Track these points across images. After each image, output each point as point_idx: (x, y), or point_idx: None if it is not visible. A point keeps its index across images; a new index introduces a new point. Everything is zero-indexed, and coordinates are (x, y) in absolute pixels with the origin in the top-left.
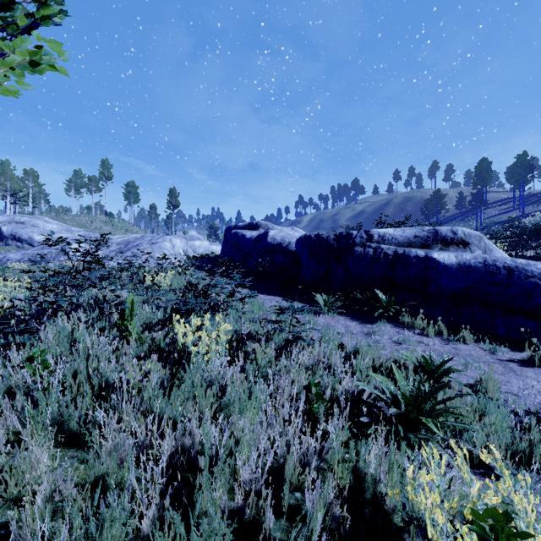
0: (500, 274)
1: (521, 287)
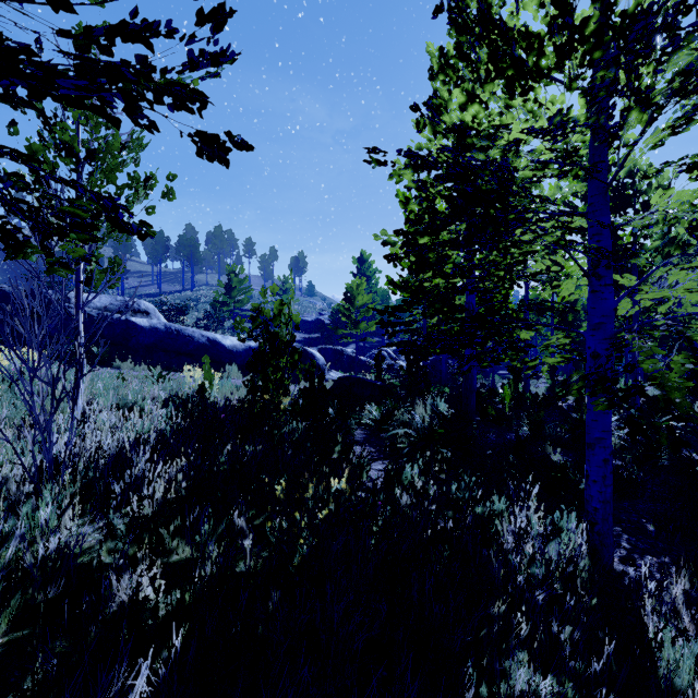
0: (174, 333)
1: (185, 340)
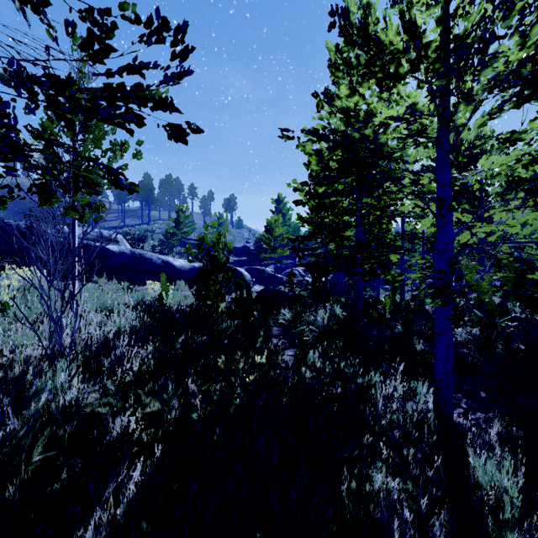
0: (137, 256)
1: (145, 262)
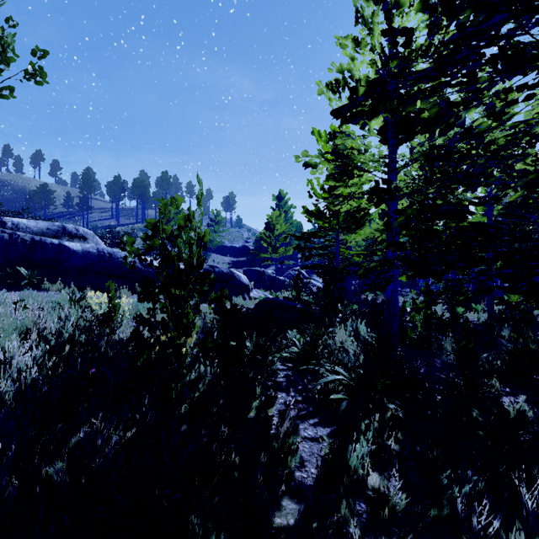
0: (106, 256)
1: (116, 263)
